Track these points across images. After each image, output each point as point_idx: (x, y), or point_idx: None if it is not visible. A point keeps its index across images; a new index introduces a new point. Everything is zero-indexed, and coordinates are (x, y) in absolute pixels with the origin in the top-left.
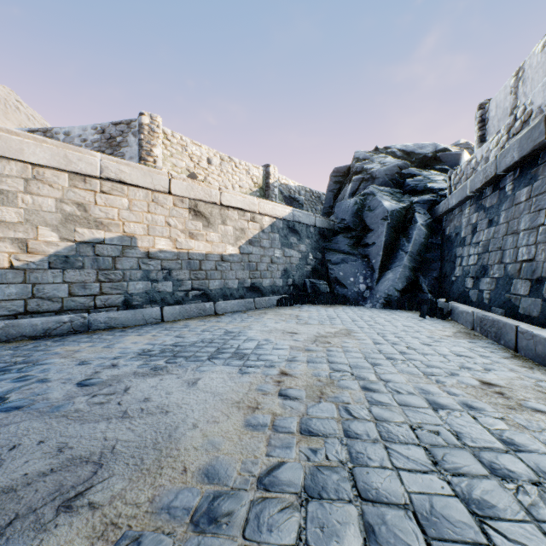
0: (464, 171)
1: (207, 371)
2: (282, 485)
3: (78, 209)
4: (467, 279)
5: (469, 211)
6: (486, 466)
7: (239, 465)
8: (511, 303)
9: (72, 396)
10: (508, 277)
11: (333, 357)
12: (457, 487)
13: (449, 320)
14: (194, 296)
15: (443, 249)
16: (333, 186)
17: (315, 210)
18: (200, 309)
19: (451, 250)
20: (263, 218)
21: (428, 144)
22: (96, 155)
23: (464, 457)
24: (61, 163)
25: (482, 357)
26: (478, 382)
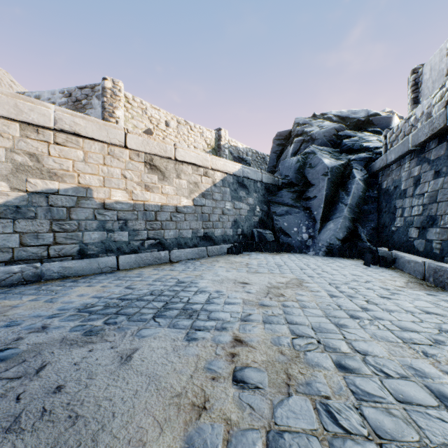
0: (401, 129)
1: (148, 337)
2: None
3: (31, 159)
4: (411, 229)
5: (410, 164)
6: None
7: None
8: None
9: None
10: None
11: (291, 314)
12: None
13: (392, 268)
14: (149, 245)
15: (380, 201)
16: (276, 148)
17: (260, 169)
18: (155, 257)
19: (390, 202)
20: (215, 173)
21: (361, 110)
22: (50, 107)
23: None
24: (11, 112)
25: None
26: None
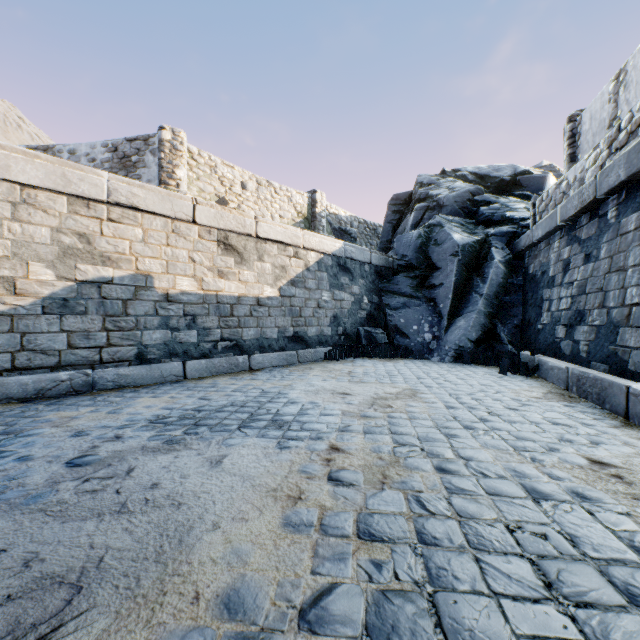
0: (552, 197)
1: (236, 445)
2: (335, 622)
3: (80, 241)
4: (558, 327)
5: (559, 244)
6: (621, 590)
7: (273, 589)
8: (617, 357)
9: (58, 480)
10: (613, 325)
11: (397, 425)
12: (586, 627)
13: (535, 377)
14: (224, 348)
15: (525, 291)
16: (391, 216)
17: (370, 245)
18: (231, 363)
19: (536, 292)
20: (308, 254)
21: (506, 166)
22: (103, 175)
23: (588, 576)
24: (58, 183)
25: (585, 426)
26: (586, 461)
